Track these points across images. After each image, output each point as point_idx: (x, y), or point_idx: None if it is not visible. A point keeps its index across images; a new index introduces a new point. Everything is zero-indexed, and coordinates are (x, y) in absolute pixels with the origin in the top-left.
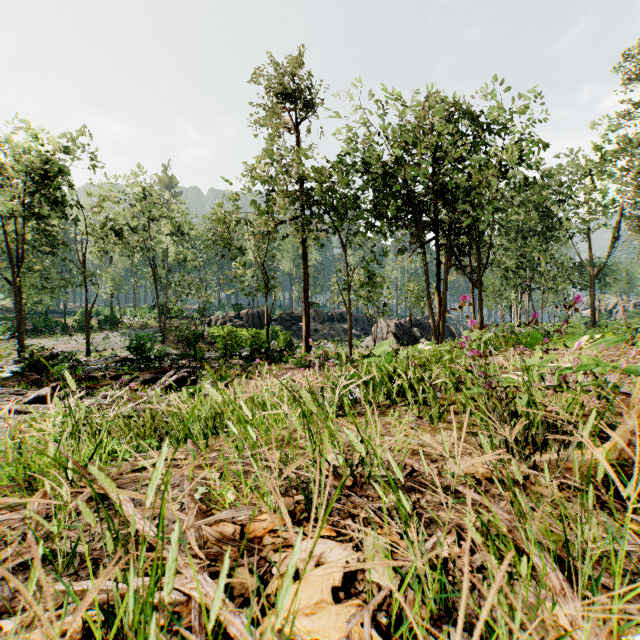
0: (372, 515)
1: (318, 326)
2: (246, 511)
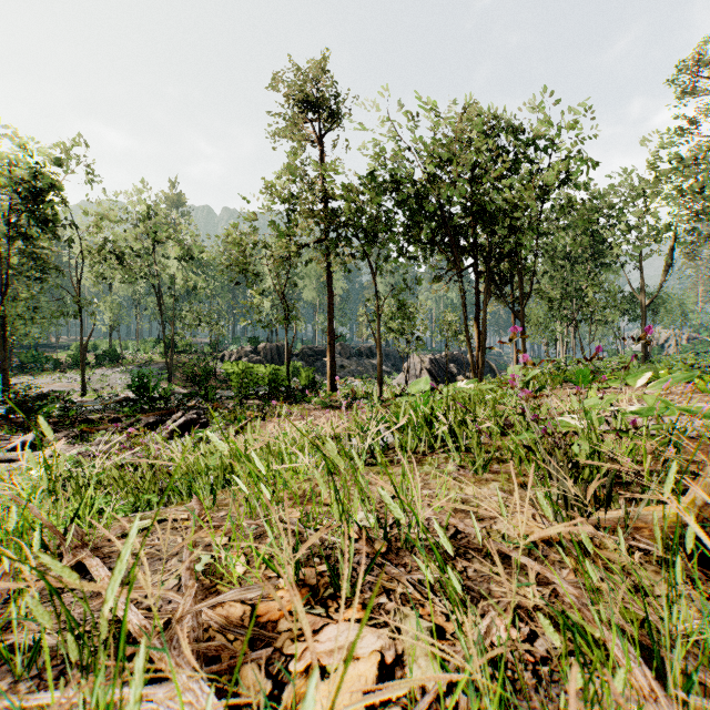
0: (411, 590)
1: (344, 362)
2: (257, 590)
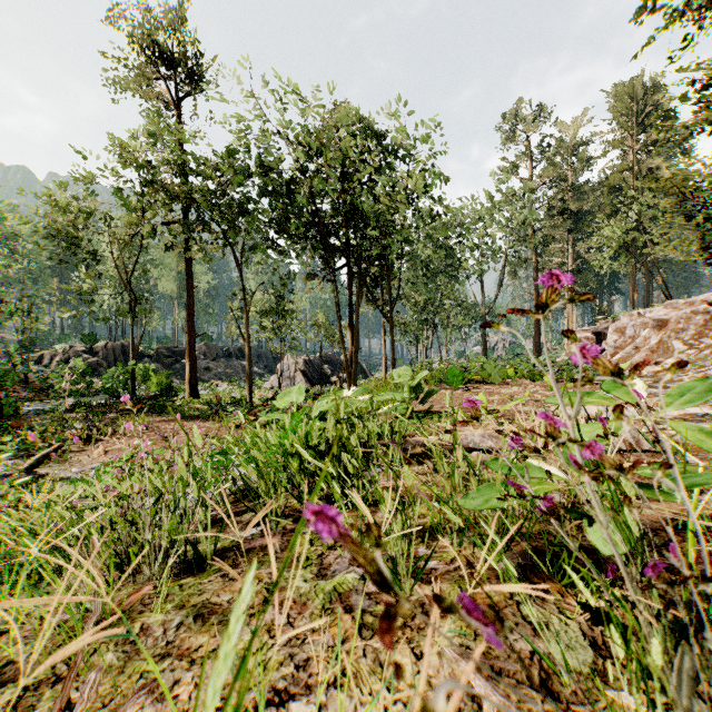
0: None
1: (210, 363)
2: None
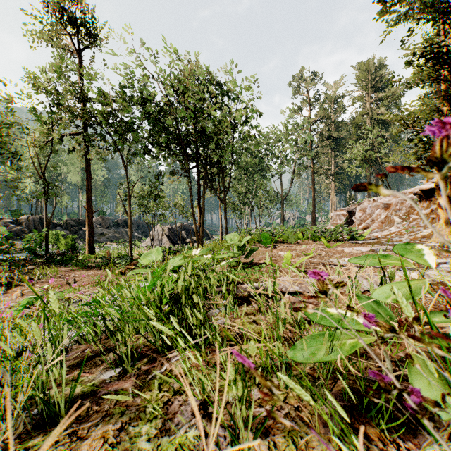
0: None
1: (104, 230)
2: None
